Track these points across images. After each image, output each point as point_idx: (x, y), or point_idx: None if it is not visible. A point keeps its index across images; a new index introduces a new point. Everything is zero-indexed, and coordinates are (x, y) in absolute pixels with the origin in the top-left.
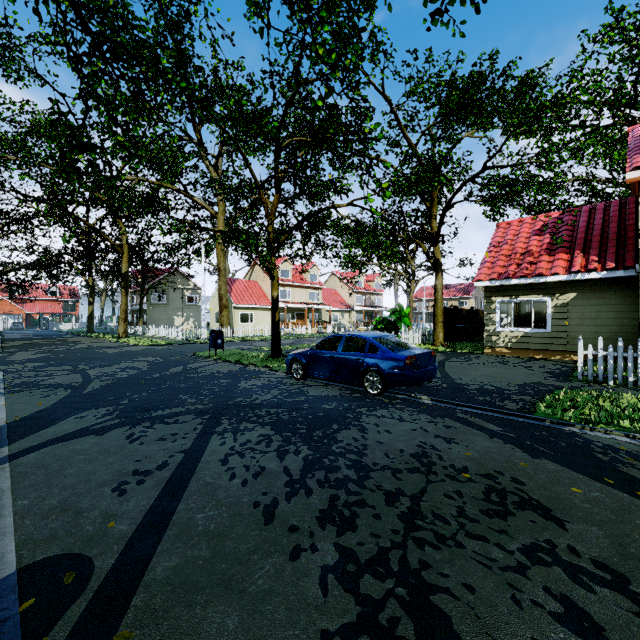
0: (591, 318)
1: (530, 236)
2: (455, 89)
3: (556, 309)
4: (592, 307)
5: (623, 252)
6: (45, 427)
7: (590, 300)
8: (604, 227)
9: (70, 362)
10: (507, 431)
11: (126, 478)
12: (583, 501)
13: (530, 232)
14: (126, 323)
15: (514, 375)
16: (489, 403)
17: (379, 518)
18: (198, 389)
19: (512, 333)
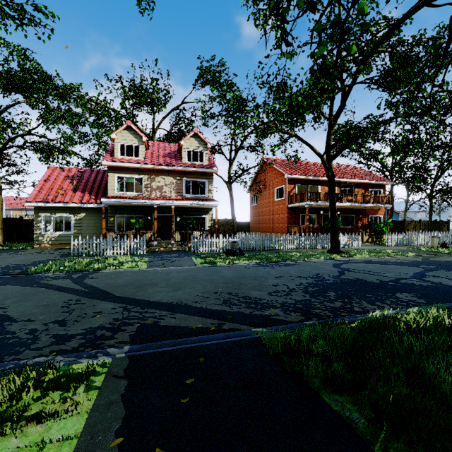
0: (92, 226)
1: (66, 179)
2: (25, 56)
3: (76, 221)
4: (93, 221)
5: (105, 196)
6: None
7: (92, 217)
8: (102, 182)
9: None
10: (0, 281)
11: None
12: (8, 292)
13: (67, 177)
14: None
15: (39, 258)
16: (4, 272)
17: None
18: None
19: (52, 235)
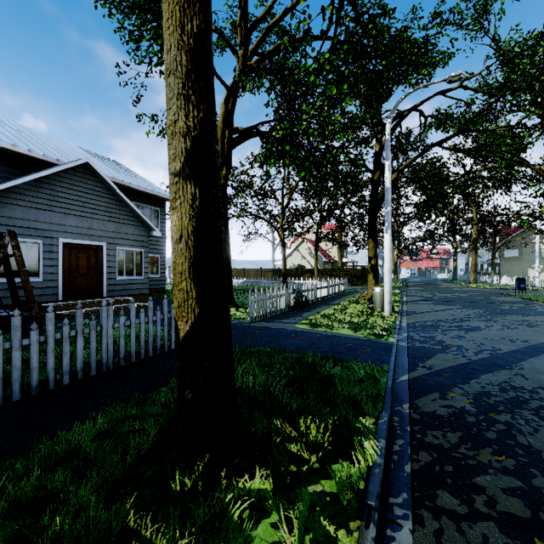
0: None
1: None
2: None
3: None
4: None
5: None
6: (415, 302)
7: None
8: None
9: (431, 291)
10: None
11: (428, 309)
12: None
13: None
14: (475, 274)
15: None
16: None
17: (477, 319)
18: (476, 303)
19: None
